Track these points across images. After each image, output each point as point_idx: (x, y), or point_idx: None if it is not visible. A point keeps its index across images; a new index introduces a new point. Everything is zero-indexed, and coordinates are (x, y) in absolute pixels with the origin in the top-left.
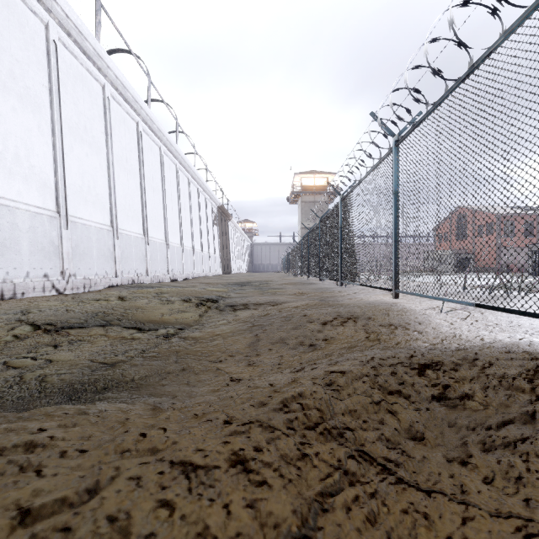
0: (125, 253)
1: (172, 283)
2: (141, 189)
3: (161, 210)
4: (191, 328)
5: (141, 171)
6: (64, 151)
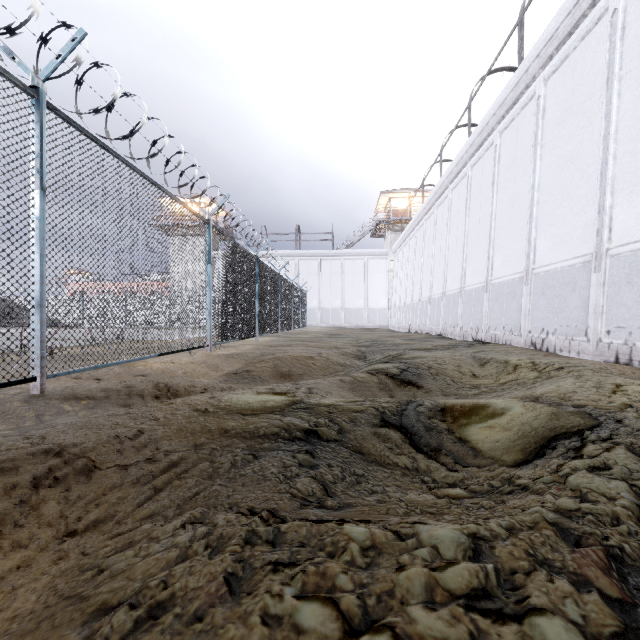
0: None
1: None
2: None
3: None
4: (363, 360)
5: None
6: None
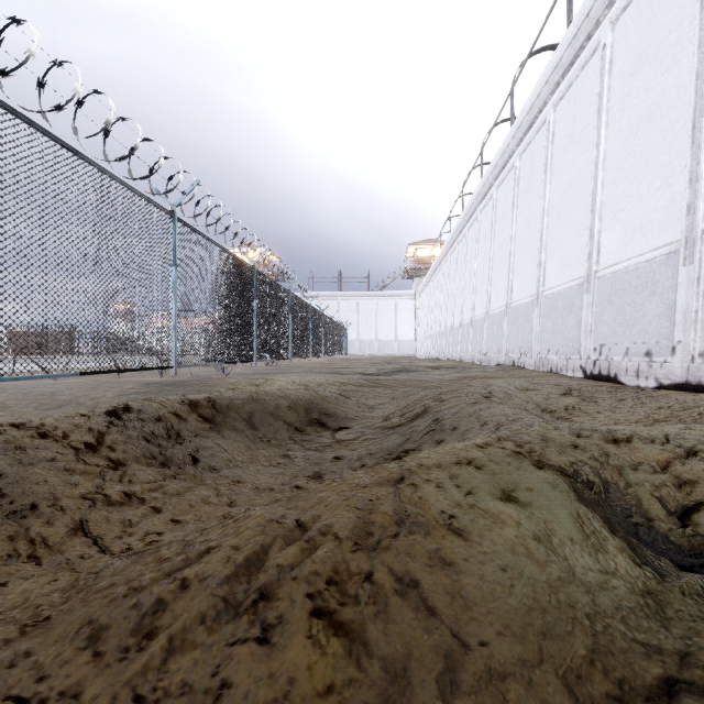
0: (513, 330)
1: (538, 375)
2: (543, 219)
3: (588, 203)
4: None
5: (543, 190)
6: (490, 269)
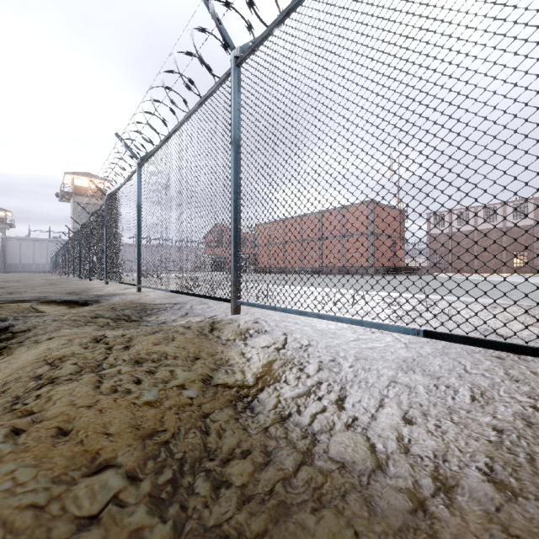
0: None
1: None
2: None
3: None
4: None
5: None
6: None
